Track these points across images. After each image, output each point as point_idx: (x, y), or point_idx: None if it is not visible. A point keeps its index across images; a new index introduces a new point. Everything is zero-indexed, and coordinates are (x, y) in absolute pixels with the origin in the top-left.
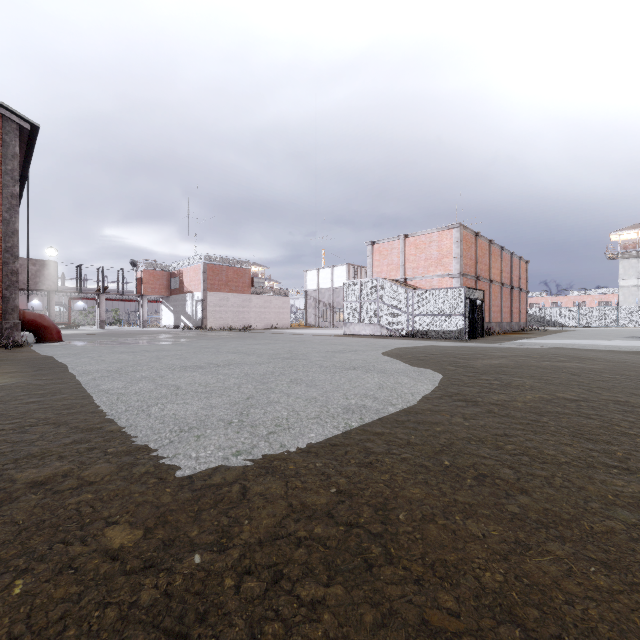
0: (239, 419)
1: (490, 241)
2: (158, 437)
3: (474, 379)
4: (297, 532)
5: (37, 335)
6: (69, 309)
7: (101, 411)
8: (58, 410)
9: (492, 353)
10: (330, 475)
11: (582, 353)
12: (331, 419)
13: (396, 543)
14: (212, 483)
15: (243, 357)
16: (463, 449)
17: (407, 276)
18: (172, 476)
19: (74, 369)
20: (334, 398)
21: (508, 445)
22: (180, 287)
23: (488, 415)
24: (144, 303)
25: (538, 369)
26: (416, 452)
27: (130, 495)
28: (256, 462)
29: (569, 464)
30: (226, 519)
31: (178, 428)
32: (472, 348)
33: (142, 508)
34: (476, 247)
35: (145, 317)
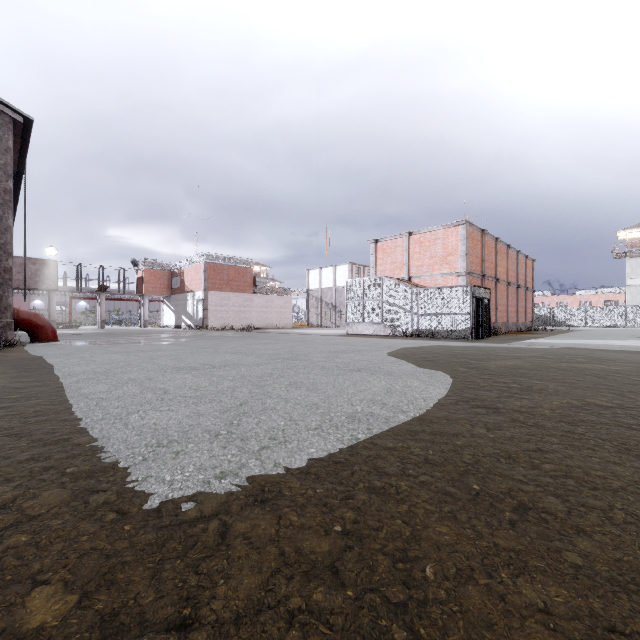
0: (228, 430)
1: (496, 239)
2: (130, 453)
3: (490, 382)
4: (289, 599)
5: (32, 334)
6: (69, 309)
7: (75, 419)
8: (26, 418)
9: (504, 353)
10: (334, 506)
11: (599, 353)
12: (334, 430)
13: (426, 619)
14: (185, 519)
15: (241, 357)
16: (492, 469)
17: (411, 274)
18: (136, 508)
19: (60, 370)
20: (337, 404)
21: (545, 464)
22: (181, 286)
23: (514, 425)
24: (145, 303)
25: (558, 371)
26: (437, 473)
27: (76, 537)
28: (243, 487)
29: (626, 490)
30: (195, 577)
31: (156, 441)
32: (481, 348)
33: (87, 558)
34: (482, 245)
35: (146, 317)
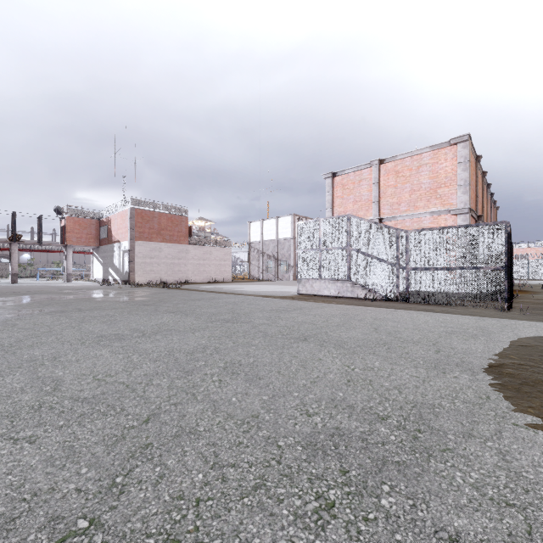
0: None
1: (483, 173)
2: None
3: None
4: None
5: None
6: None
7: None
8: None
9: None
10: None
11: None
12: None
13: None
14: None
15: None
16: None
17: (383, 215)
18: None
19: None
20: None
21: None
22: (108, 236)
23: None
24: (68, 254)
25: None
26: None
27: None
28: None
29: None
30: None
31: None
32: None
33: None
34: (476, 176)
35: (70, 270)
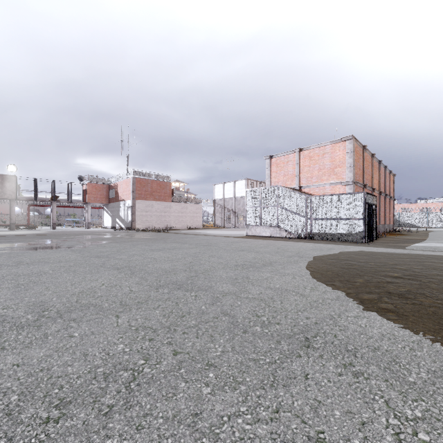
0: None
1: (372, 155)
2: None
3: None
4: None
5: None
6: (28, 214)
7: None
8: None
9: None
10: None
11: None
12: None
13: None
14: None
15: (117, 281)
16: None
17: (302, 184)
18: None
19: None
20: None
21: None
22: (116, 196)
23: None
24: (88, 209)
25: None
26: None
27: None
28: None
29: None
30: None
31: None
32: (411, 260)
33: None
34: (363, 159)
35: (89, 220)
